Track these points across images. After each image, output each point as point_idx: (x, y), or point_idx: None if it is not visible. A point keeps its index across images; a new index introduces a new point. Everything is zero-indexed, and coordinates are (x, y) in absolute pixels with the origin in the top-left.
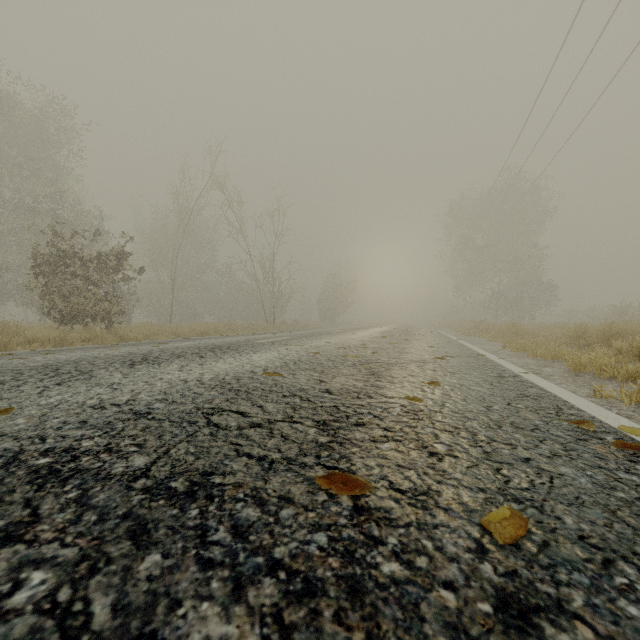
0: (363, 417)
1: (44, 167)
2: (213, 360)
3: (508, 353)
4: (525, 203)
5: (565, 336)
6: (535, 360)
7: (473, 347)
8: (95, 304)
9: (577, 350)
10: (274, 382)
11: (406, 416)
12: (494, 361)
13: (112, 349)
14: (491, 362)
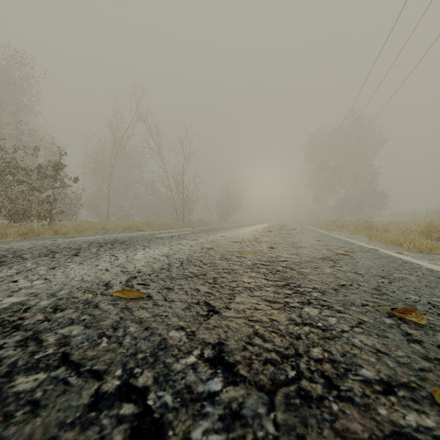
0: None
1: (8, 103)
2: (80, 260)
3: (380, 245)
4: (365, 135)
5: (417, 231)
6: (413, 252)
7: (351, 240)
8: (39, 205)
9: None
10: (119, 317)
11: None
12: (396, 256)
13: None
14: (396, 258)
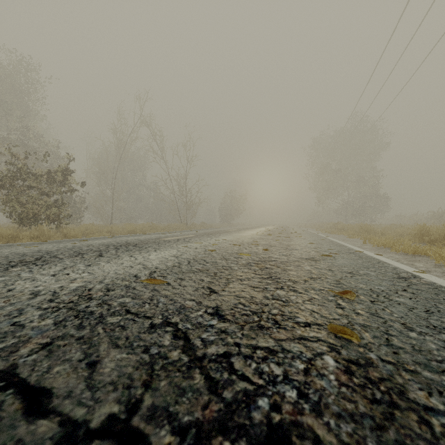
0: (278, 399)
1: (15, 108)
2: (107, 259)
3: (371, 248)
4: (367, 138)
5: (411, 234)
6: (398, 254)
7: (344, 243)
8: (47, 209)
9: (429, 246)
10: (151, 294)
11: (356, 389)
12: (375, 257)
13: (27, 246)
14: (373, 259)
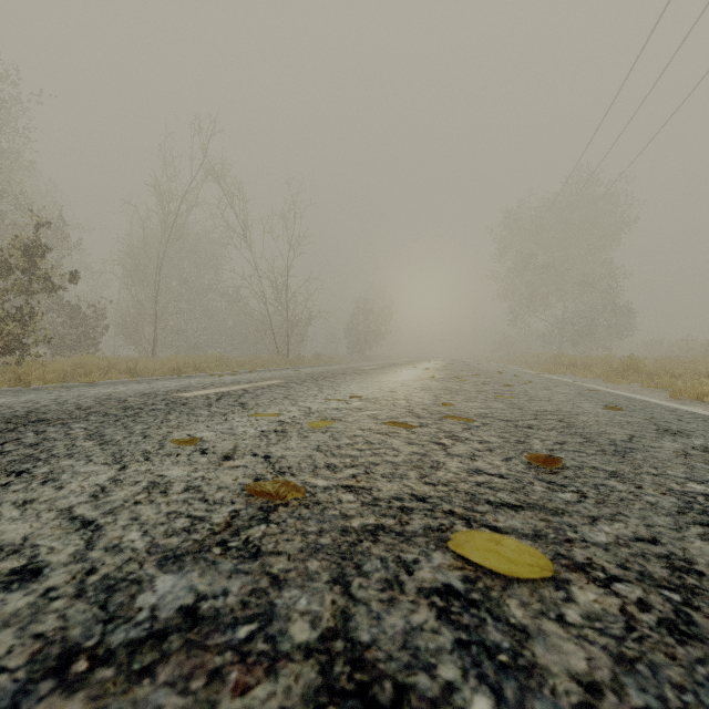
0: None
1: None
2: None
3: None
4: (598, 210)
5: None
6: None
7: (667, 403)
8: None
9: None
10: None
11: None
12: None
13: None
14: None
